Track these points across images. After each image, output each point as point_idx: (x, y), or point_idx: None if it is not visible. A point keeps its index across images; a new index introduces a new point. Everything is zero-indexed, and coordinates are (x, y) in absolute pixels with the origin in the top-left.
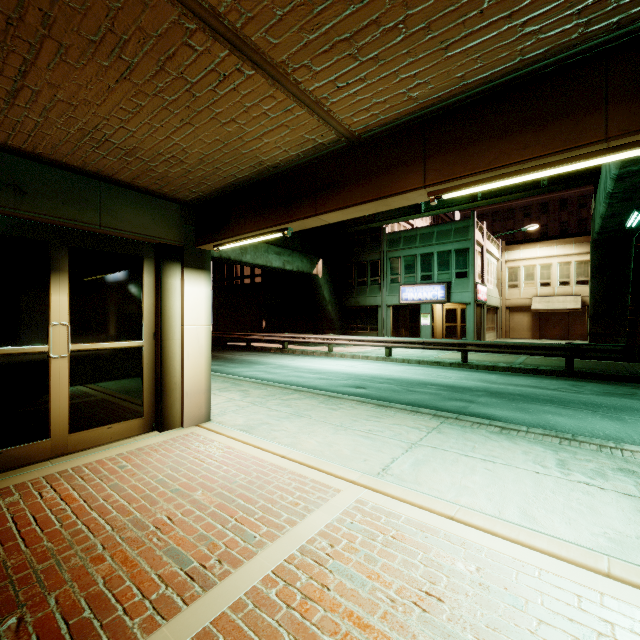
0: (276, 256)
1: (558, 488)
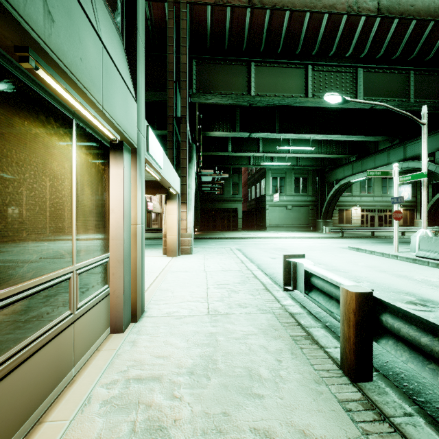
0: None
1: (148, 252)
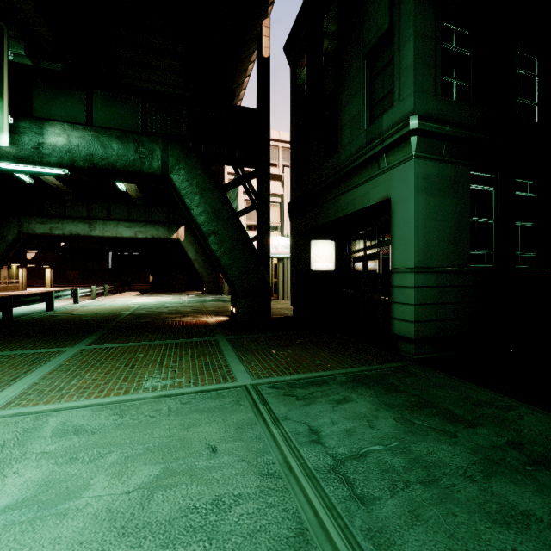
0: (127, 229)
1: None
